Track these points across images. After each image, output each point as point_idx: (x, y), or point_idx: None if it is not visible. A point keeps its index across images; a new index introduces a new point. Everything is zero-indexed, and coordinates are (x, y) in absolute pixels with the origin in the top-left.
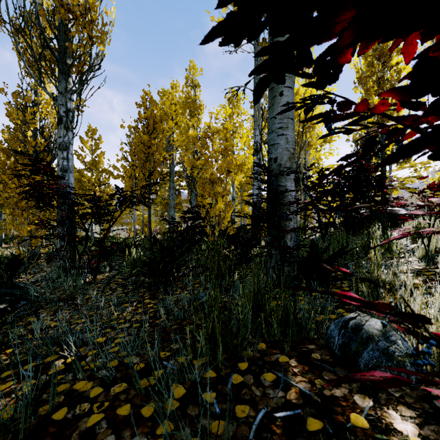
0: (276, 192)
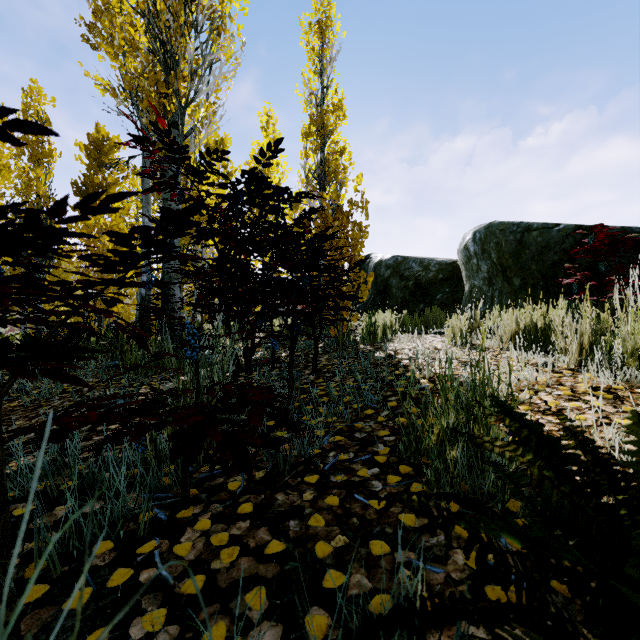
0: (168, 295)
